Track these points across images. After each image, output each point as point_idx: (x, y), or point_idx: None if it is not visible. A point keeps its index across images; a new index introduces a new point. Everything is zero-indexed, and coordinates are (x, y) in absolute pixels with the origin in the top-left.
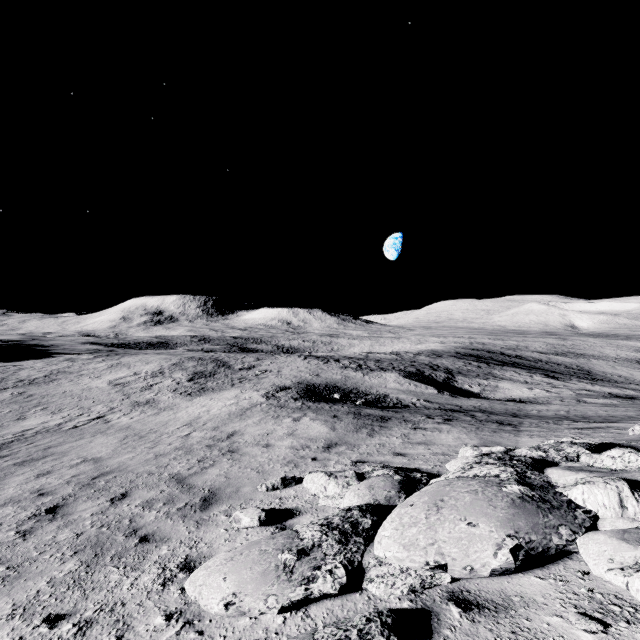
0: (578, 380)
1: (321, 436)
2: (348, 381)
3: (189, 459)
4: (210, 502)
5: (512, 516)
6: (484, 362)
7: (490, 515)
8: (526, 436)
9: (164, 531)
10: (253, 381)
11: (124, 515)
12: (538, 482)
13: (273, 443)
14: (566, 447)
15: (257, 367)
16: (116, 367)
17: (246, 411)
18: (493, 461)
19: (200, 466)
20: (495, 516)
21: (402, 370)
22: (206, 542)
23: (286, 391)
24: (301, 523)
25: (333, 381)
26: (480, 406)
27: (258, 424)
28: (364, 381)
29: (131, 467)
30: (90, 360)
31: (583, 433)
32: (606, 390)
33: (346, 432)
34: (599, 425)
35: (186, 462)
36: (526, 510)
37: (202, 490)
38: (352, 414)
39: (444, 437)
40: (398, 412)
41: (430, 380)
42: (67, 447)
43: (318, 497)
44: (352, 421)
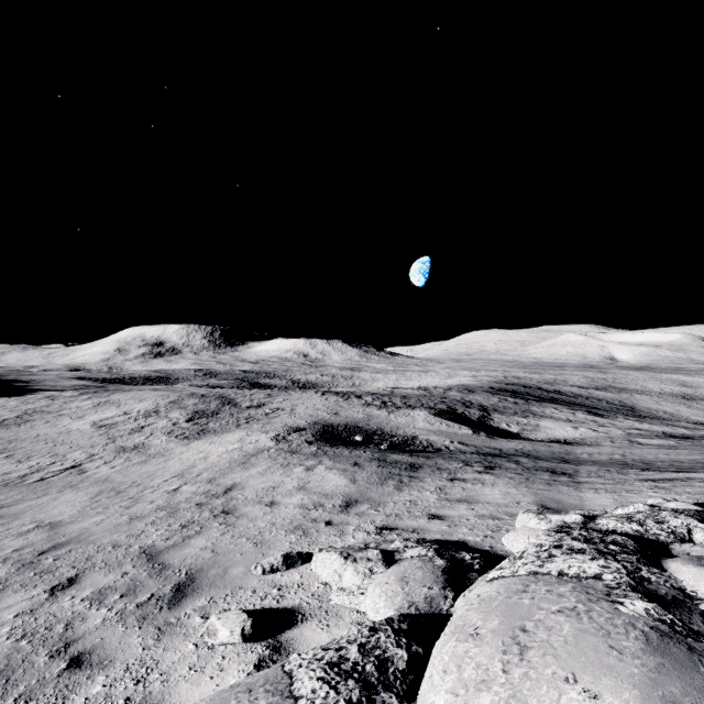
0: (624, 417)
1: (338, 490)
2: (371, 420)
3: (171, 524)
4: (184, 593)
5: (656, 674)
6: (521, 398)
7: (617, 671)
8: (590, 490)
9: (108, 646)
10: (262, 421)
11: (60, 616)
12: (666, 590)
13: (279, 500)
14: (669, 517)
15: (268, 405)
16: (103, 406)
17: (250, 458)
18: (580, 545)
19: (182, 534)
20: (627, 674)
21: (432, 407)
22: (162, 670)
23: (299, 433)
24: (303, 639)
25: (354, 421)
26: (522, 449)
27: (263, 475)
28: (389, 420)
29: (94, 536)
30: (74, 398)
31: (661, 487)
32: (656, 428)
33: (369, 485)
34: (676, 476)
35: (166, 528)
36: (674, 658)
37: (177, 572)
38: (376, 461)
39: (489, 492)
40: (430, 458)
41: (463, 419)
42: (23, 507)
43: (330, 588)
44: (376, 470)
